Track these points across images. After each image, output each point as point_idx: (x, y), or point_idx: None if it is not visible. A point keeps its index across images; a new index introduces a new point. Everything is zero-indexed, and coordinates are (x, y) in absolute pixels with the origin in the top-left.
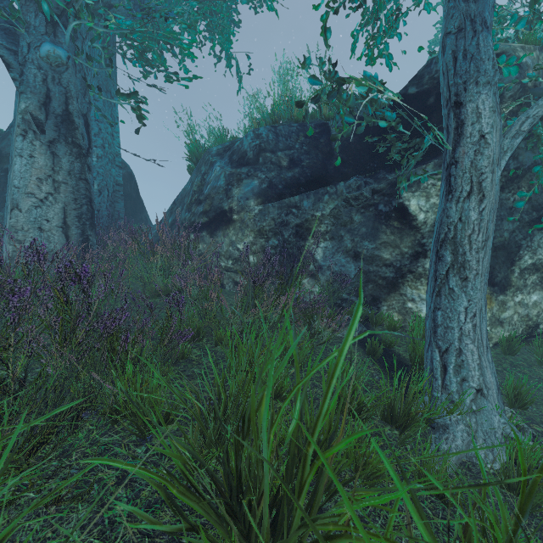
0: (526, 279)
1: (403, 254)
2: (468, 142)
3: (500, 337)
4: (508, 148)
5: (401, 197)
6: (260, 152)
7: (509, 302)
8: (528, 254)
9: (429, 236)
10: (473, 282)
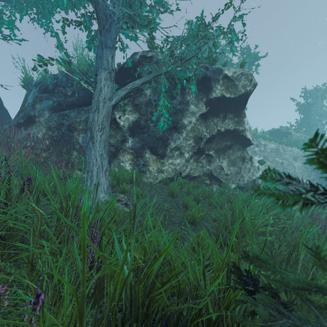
0: (173, 153)
1: (118, 141)
2: (97, 90)
3: (161, 177)
4: (118, 94)
5: (114, 114)
6: (56, 86)
7: (166, 163)
8: (172, 142)
9: (127, 132)
10: (95, 143)
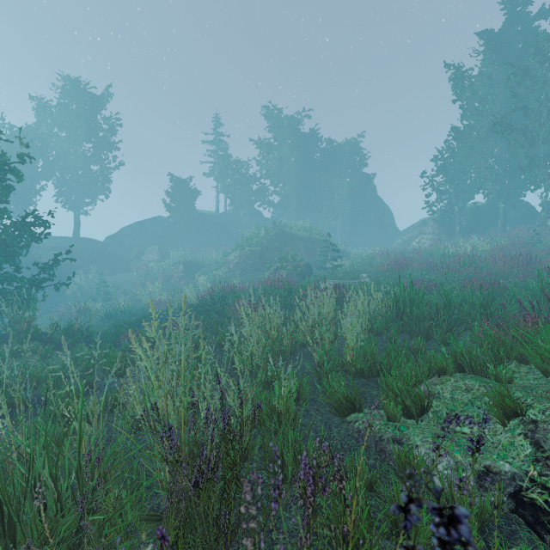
0: None
1: None
2: None
3: None
4: None
5: None
6: None
7: None
8: None
9: None
10: None
